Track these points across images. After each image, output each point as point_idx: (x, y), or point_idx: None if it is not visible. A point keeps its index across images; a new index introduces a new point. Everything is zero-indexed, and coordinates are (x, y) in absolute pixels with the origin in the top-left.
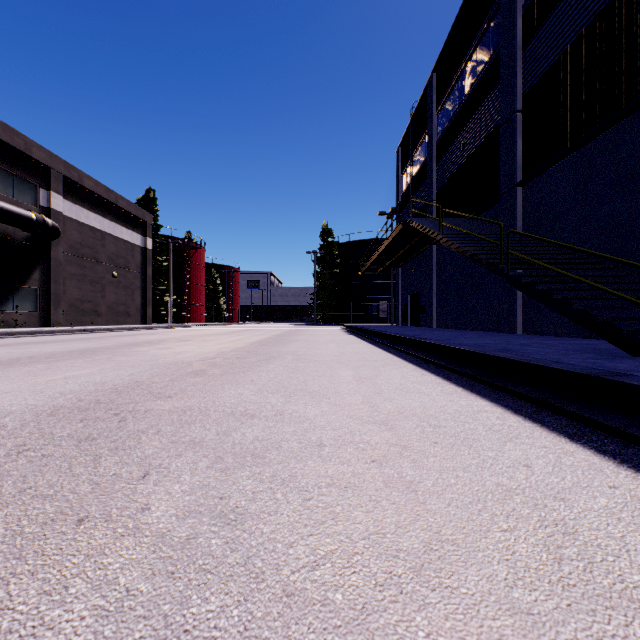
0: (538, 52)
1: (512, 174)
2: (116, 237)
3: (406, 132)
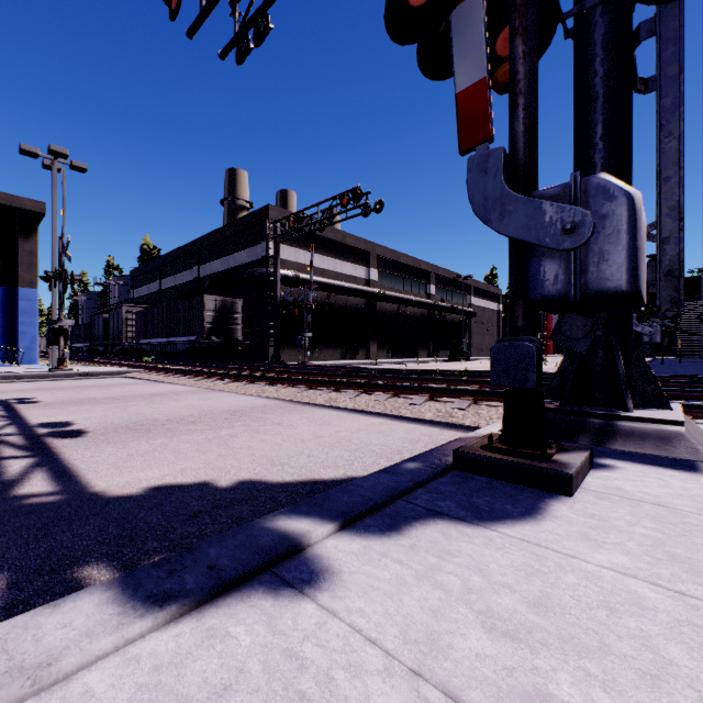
0: None
1: None
2: (488, 308)
3: None
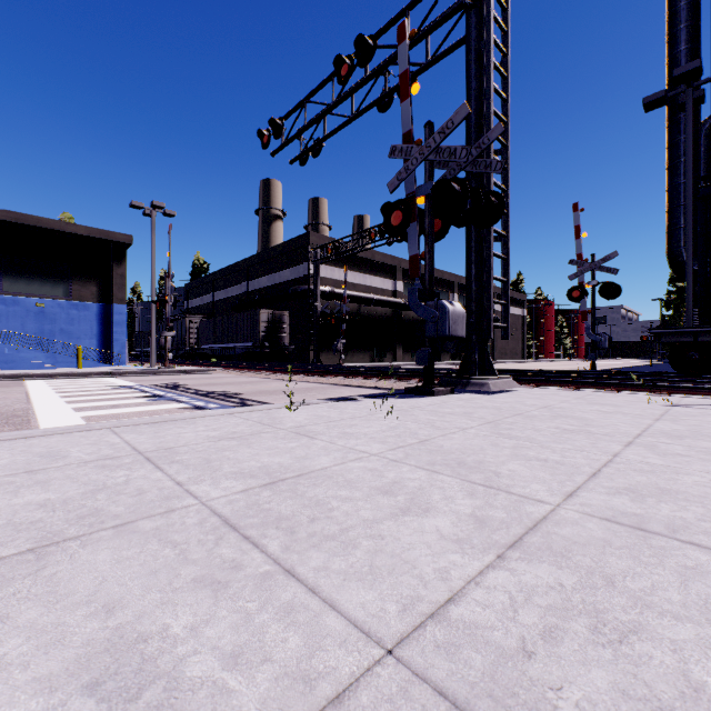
0: None
1: None
2: (512, 314)
3: None
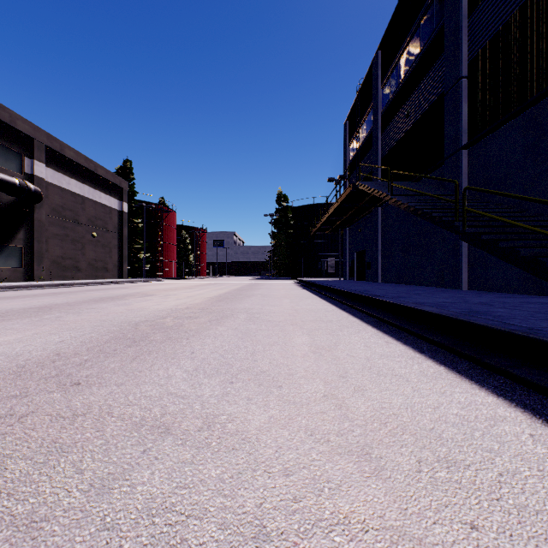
0: (484, 18)
1: (458, 137)
2: (95, 201)
3: (353, 106)
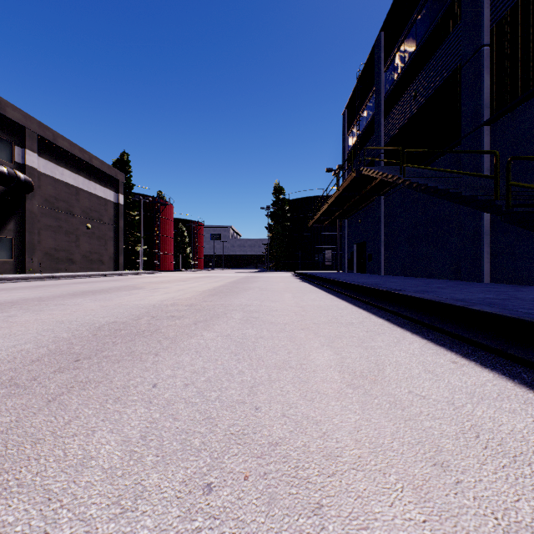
0: None
1: (478, 113)
2: (90, 193)
3: (352, 94)
